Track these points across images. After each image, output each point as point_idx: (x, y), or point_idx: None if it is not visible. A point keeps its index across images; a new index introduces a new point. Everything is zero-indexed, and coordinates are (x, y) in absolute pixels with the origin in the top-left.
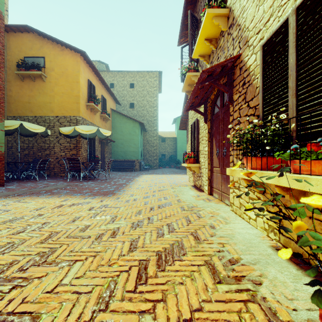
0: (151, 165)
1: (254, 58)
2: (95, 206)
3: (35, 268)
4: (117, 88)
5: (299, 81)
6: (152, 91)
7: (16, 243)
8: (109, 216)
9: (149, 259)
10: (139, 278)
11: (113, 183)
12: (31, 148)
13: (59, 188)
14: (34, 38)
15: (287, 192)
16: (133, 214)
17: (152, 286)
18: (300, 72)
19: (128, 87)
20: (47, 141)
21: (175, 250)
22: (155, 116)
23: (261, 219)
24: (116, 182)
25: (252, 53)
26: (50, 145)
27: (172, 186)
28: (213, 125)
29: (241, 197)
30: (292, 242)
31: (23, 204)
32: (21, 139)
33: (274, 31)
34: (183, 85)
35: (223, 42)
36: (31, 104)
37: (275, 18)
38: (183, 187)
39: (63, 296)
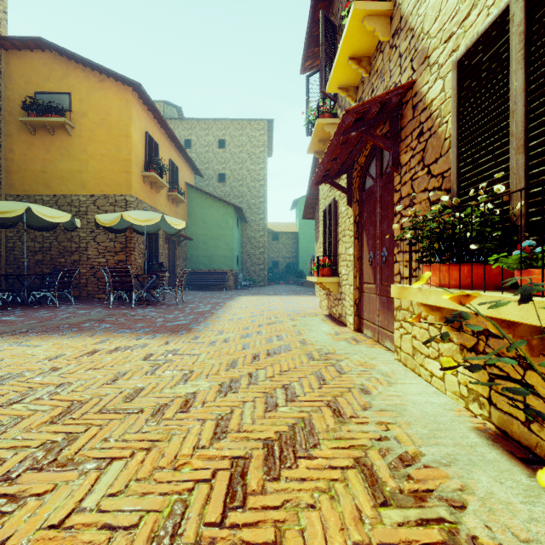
0: (254, 279)
1: (440, 86)
2: (155, 352)
3: (34, 475)
4: (197, 149)
5: (530, 123)
6: (257, 153)
7: (5, 424)
8: (179, 370)
9: (250, 455)
10: (230, 496)
11: (190, 311)
12: (47, 250)
13: (94, 321)
14: (52, 61)
15: (508, 330)
16: (221, 366)
17: (255, 512)
18: (532, 105)
19: (215, 147)
20: (75, 237)
21: (298, 438)
22: (262, 196)
23: (453, 378)
24: (194, 309)
25: (436, 78)
26: (79, 244)
27: (291, 316)
28: (362, 209)
29: (416, 338)
30: (516, 423)
31: (26, 349)
32: (31, 234)
33: (480, 32)
34: (311, 141)
35: (382, 61)
36: (47, 175)
37: (481, 10)
38: (311, 318)
39: (82, 534)
